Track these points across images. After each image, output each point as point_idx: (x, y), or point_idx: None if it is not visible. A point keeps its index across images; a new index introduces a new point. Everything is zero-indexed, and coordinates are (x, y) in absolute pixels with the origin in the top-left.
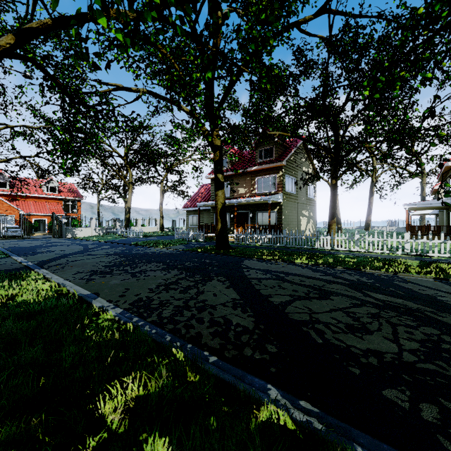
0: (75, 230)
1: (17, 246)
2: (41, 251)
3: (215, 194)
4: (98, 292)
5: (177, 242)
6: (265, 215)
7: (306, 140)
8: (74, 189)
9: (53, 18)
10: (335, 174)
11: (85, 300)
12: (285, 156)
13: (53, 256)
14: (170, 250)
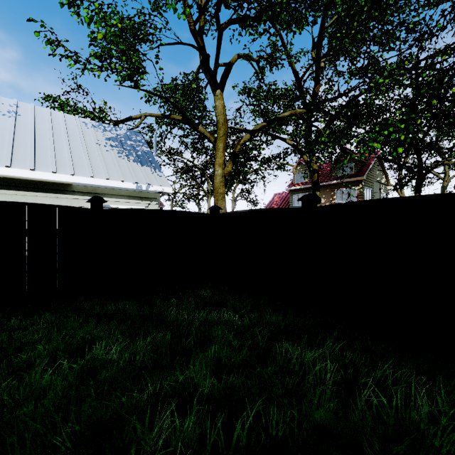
0: None
1: None
2: None
3: None
4: None
5: None
6: None
7: (390, 161)
8: None
9: (267, 122)
10: (419, 189)
11: None
12: (364, 171)
13: None
14: None
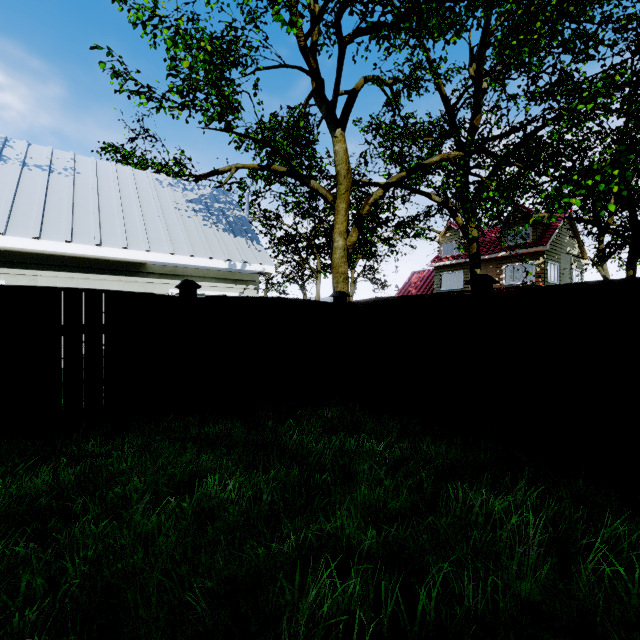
0: None
1: None
2: None
3: None
4: None
5: None
6: None
7: (588, 222)
8: None
9: (407, 171)
10: (633, 263)
11: None
12: (547, 238)
13: None
14: None
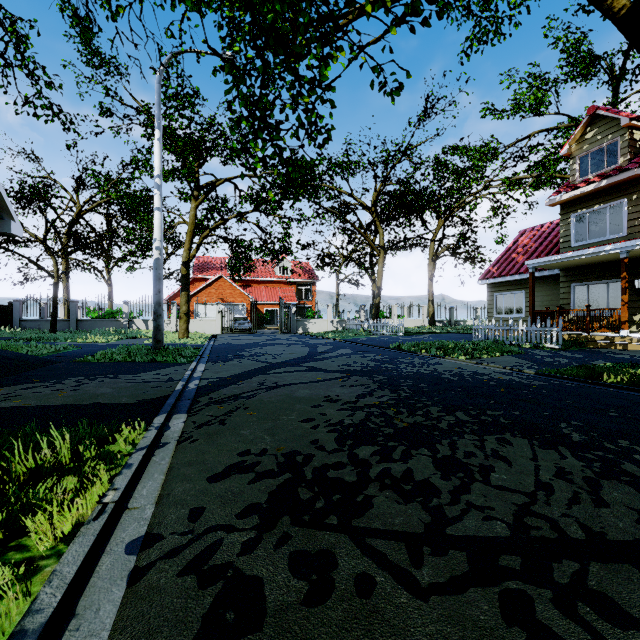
0: (307, 323)
1: (230, 343)
2: (245, 353)
3: None
4: None
5: (491, 348)
6: None
7: None
8: (308, 269)
9: None
10: None
11: None
12: None
13: (248, 368)
14: (495, 370)
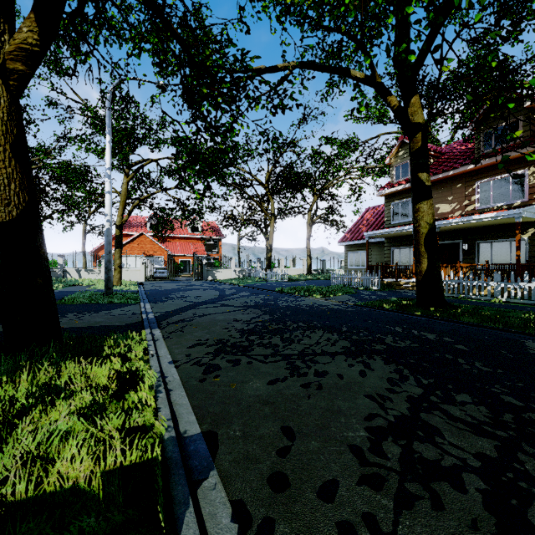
0: (215, 272)
1: (158, 288)
2: (174, 296)
3: (415, 208)
4: (215, 433)
5: (338, 290)
6: (497, 246)
7: None
8: (215, 228)
9: None
10: None
11: (170, 493)
12: None
13: (182, 306)
14: (333, 303)
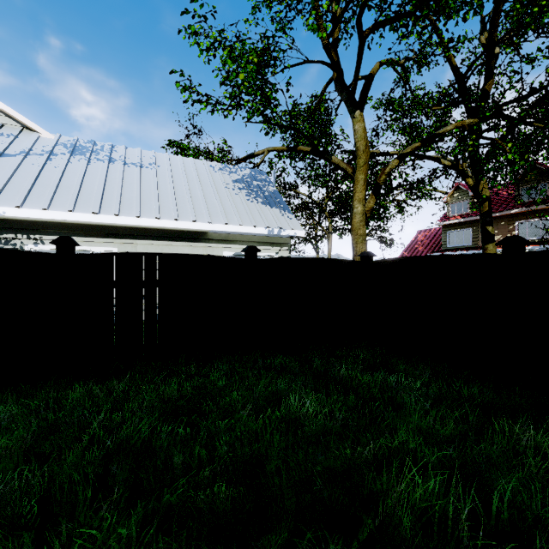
0: None
1: None
2: None
3: (484, 247)
4: None
5: None
6: None
7: None
8: None
9: (421, 142)
10: None
11: None
12: None
13: None
14: None
